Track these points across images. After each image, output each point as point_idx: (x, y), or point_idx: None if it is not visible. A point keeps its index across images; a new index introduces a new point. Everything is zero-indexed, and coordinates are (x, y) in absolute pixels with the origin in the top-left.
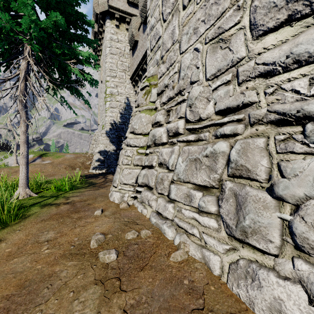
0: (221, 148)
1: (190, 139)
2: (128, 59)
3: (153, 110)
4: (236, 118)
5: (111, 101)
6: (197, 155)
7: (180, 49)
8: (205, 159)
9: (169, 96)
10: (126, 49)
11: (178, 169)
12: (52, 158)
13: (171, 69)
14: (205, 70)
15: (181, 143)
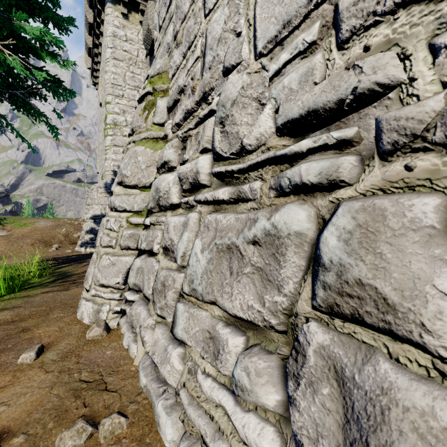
0: (293, 224)
1: (221, 197)
2: (144, 70)
3: (160, 140)
4: (336, 139)
5: (115, 136)
6: (234, 237)
7: (205, 7)
8: (252, 250)
9: (185, 110)
10: (140, 54)
11: (192, 266)
12: (11, 227)
13: (191, 53)
14: (255, 35)
15: (204, 205)
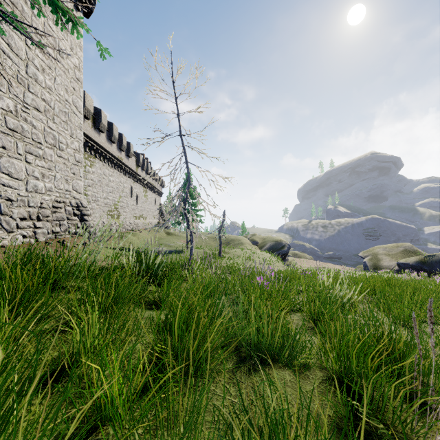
0: None
1: None
2: None
3: None
4: None
5: None
6: None
7: None
8: None
9: None
10: None
11: None
12: None
13: None
14: None
15: None
